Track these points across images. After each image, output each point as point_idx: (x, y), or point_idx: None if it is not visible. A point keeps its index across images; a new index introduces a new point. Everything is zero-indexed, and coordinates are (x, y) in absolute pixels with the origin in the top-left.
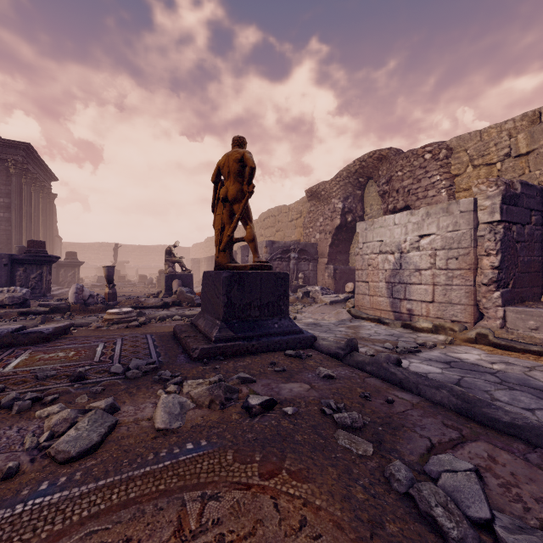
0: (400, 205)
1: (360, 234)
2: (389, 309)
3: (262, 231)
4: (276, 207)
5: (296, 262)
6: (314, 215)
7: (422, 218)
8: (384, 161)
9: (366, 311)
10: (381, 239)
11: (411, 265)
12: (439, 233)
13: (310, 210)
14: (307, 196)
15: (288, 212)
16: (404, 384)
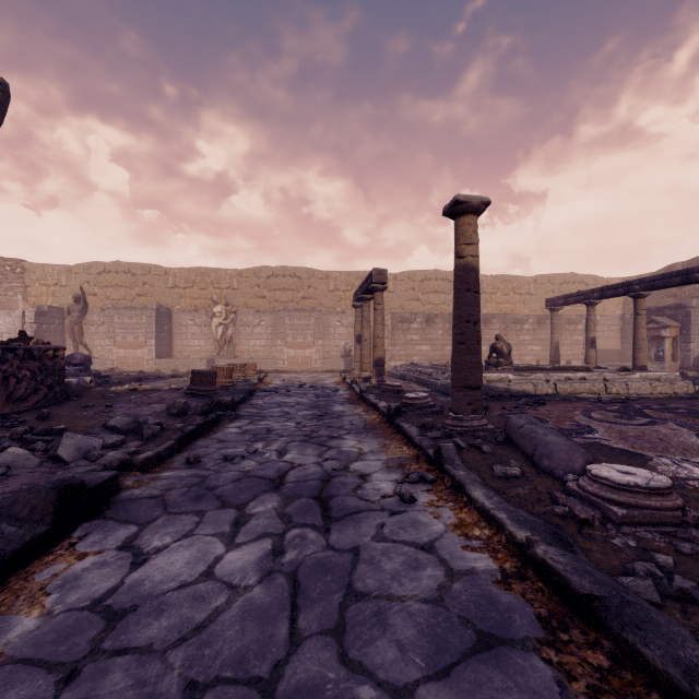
0: None
1: None
2: None
3: None
4: None
5: None
6: None
7: None
8: None
9: None
10: None
11: None
12: (6, 325)
13: None
14: None
15: None
16: None
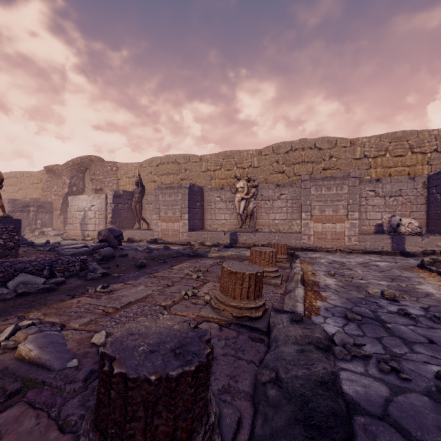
0: (99, 187)
1: (70, 202)
2: (81, 235)
3: (4, 187)
4: (18, 171)
5: (35, 213)
6: (51, 183)
7: (92, 199)
8: (94, 162)
9: (72, 237)
10: (78, 205)
11: (88, 216)
12: (97, 205)
13: (48, 180)
14: (46, 170)
15: (30, 177)
16: (58, 247)
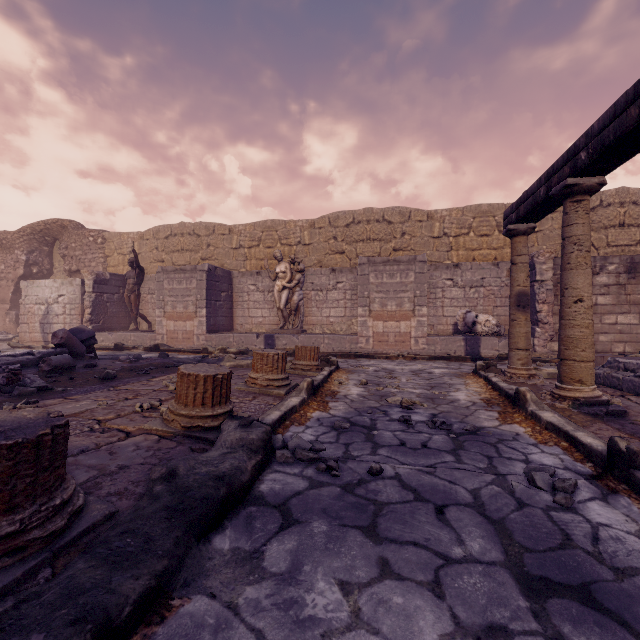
0: (74, 268)
1: (23, 289)
2: (42, 340)
3: None
4: None
5: None
6: None
7: (60, 285)
8: (67, 230)
9: (28, 344)
10: (38, 295)
11: (54, 312)
12: (68, 295)
13: None
14: None
15: None
16: None
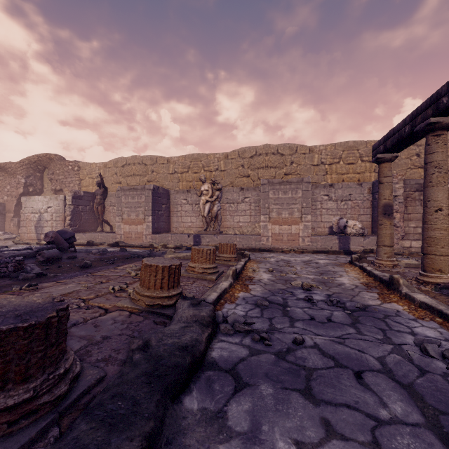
0: (58, 188)
1: (23, 203)
2: (36, 239)
3: None
4: None
5: None
6: (3, 183)
7: (49, 200)
8: (53, 161)
9: (26, 241)
10: (33, 207)
11: (45, 219)
12: (54, 207)
13: None
14: None
15: None
16: None
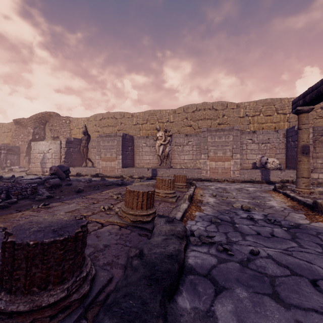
0: (56, 136)
1: (32, 146)
2: (41, 171)
3: None
4: None
5: (5, 155)
6: (18, 132)
7: (50, 144)
8: (52, 117)
9: (34, 173)
10: (39, 149)
11: (47, 157)
12: (53, 149)
13: (16, 130)
14: (14, 122)
15: (2, 127)
16: None
